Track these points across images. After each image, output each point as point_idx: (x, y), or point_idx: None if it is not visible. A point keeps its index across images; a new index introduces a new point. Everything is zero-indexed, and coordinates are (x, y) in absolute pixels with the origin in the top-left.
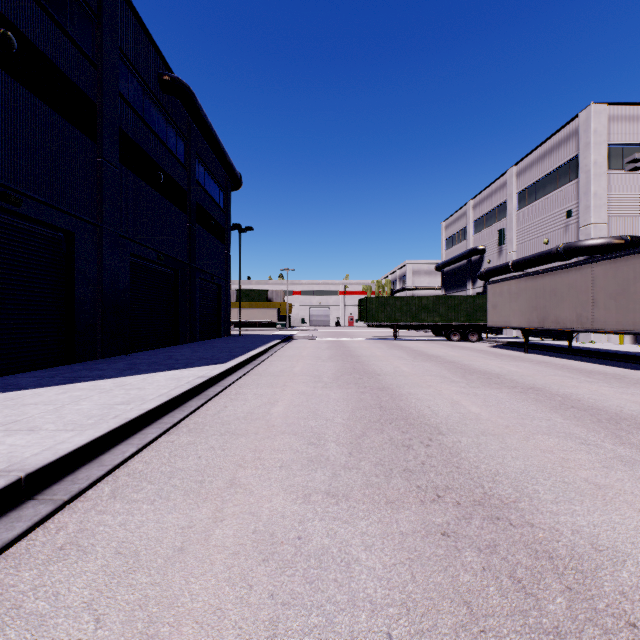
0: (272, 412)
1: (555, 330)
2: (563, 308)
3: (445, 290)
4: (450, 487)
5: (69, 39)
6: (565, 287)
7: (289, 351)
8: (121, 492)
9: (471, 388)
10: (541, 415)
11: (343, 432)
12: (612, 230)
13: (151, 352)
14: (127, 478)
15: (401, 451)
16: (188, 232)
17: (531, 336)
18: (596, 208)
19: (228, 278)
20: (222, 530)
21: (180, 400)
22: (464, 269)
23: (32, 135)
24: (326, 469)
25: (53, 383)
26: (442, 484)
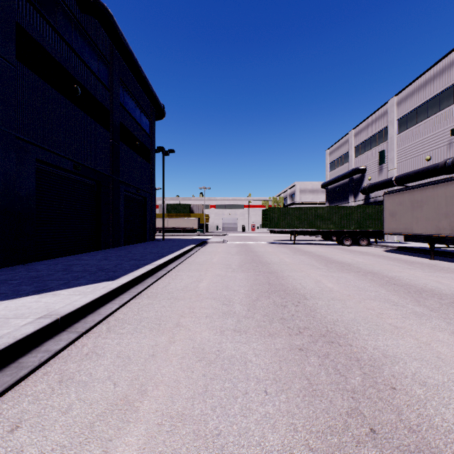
0: None
1: None
2: None
3: (329, 203)
4: None
5: None
6: None
7: (201, 256)
8: None
9: None
10: None
11: None
12: None
13: (59, 260)
14: None
15: None
16: (111, 148)
17: (411, 241)
18: None
19: (153, 192)
20: None
21: None
22: (346, 186)
23: None
24: None
25: None
26: None
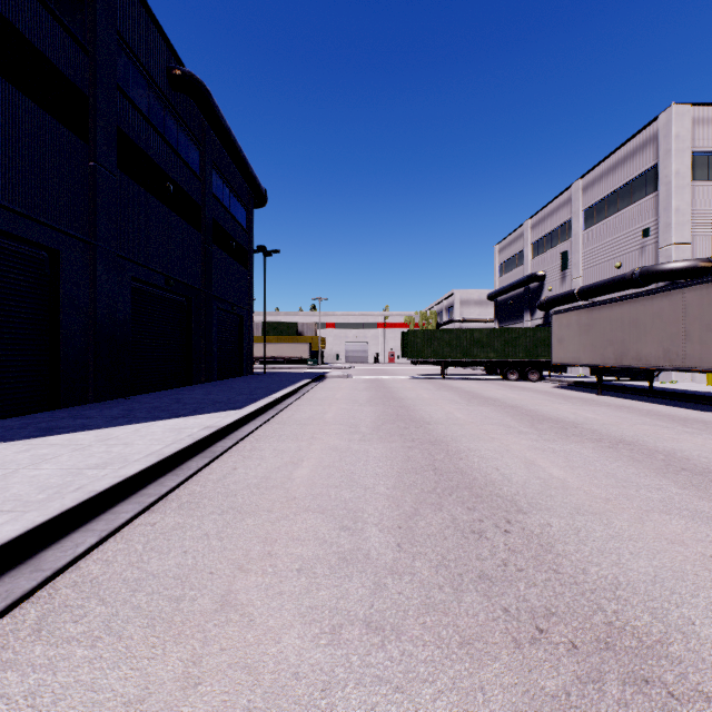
0: (294, 477)
1: (636, 368)
2: (646, 342)
3: (499, 322)
4: (554, 611)
5: (53, 16)
6: (649, 317)
7: (320, 393)
8: (52, 621)
9: (545, 441)
10: (647, 482)
11: (388, 509)
12: (697, 251)
13: (157, 394)
14: (70, 592)
15: (470, 541)
16: (203, 254)
17: None
18: (678, 226)
19: (251, 308)
20: (193, 709)
21: (176, 460)
22: (521, 298)
23: (4, 130)
24: (365, 575)
25: (20, 436)
26: (540, 605)
